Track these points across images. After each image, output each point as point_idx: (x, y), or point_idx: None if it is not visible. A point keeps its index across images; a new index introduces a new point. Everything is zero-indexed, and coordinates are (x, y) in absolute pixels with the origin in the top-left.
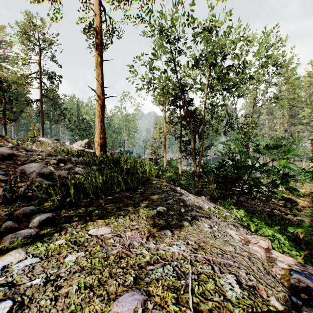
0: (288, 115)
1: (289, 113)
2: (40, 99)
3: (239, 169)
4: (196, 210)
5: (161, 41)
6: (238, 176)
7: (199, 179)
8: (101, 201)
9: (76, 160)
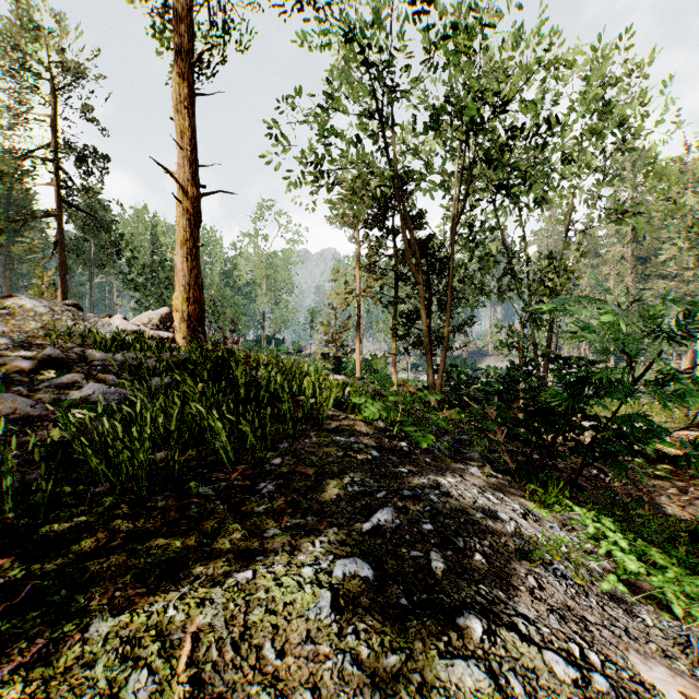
0: (634, 257)
1: (636, 253)
2: (59, 212)
3: (582, 388)
4: (482, 549)
5: (350, 68)
6: (581, 407)
7: (440, 405)
8: (120, 523)
9: (106, 360)
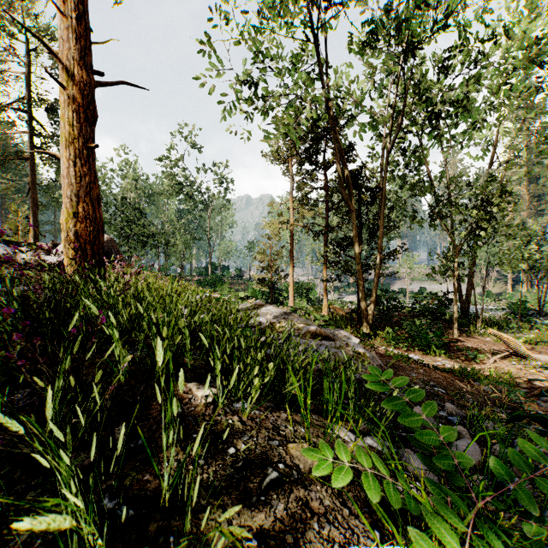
0: (529, 195)
1: (531, 191)
2: (30, 155)
3: None
4: None
5: None
6: None
7: (372, 330)
8: None
9: None
